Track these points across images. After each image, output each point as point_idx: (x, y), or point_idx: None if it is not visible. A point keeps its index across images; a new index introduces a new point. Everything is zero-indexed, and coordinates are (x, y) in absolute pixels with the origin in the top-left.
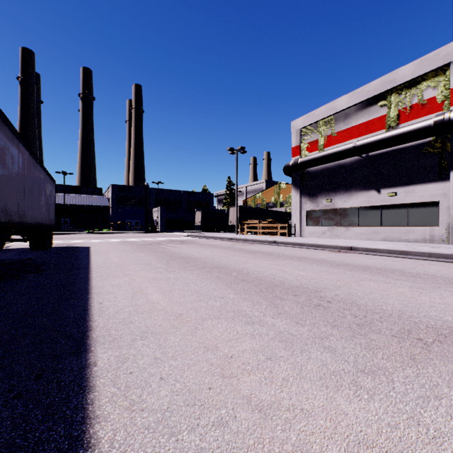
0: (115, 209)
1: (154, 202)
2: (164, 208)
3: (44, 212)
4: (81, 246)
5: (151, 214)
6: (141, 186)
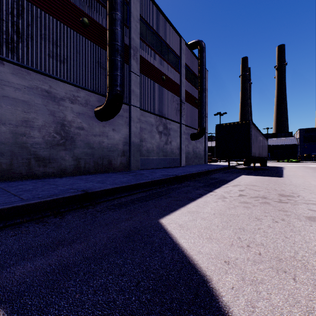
0: (301, 145)
1: None
2: None
3: (265, 153)
4: (278, 166)
5: None
6: None
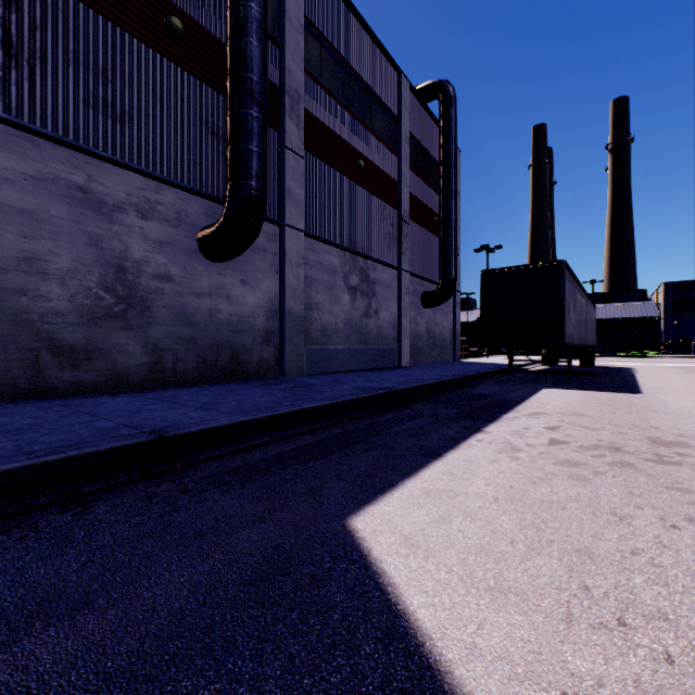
0: (668, 320)
1: None
2: None
3: (591, 336)
4: (621, 367)
5: None
6: None
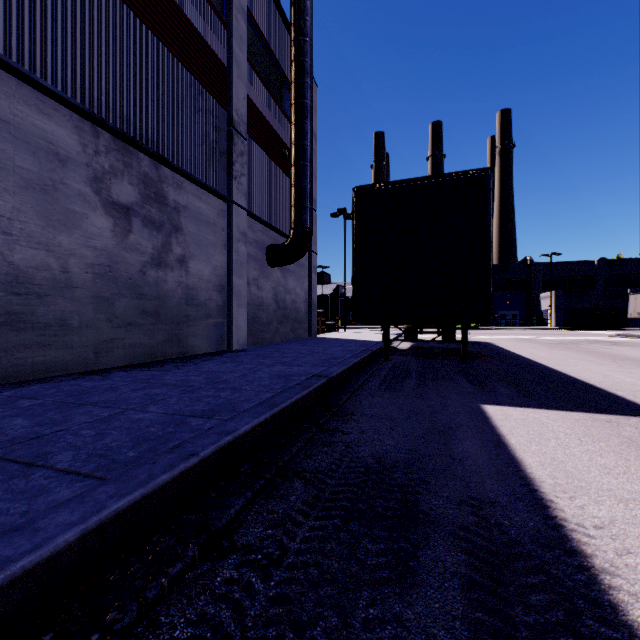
0: None
1: (541, 284)
2: (561, 292)
3: None
4: (478, 341)
5: (536, 301)
6: (520, 262)
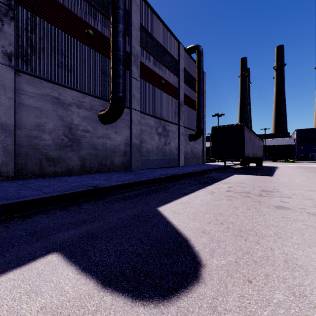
0: (298, 146)
1: None
2: None
3: (260, 153)
4: (273, 166)
5: None
6: None
